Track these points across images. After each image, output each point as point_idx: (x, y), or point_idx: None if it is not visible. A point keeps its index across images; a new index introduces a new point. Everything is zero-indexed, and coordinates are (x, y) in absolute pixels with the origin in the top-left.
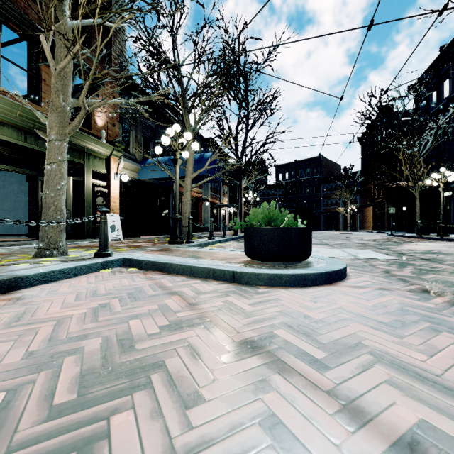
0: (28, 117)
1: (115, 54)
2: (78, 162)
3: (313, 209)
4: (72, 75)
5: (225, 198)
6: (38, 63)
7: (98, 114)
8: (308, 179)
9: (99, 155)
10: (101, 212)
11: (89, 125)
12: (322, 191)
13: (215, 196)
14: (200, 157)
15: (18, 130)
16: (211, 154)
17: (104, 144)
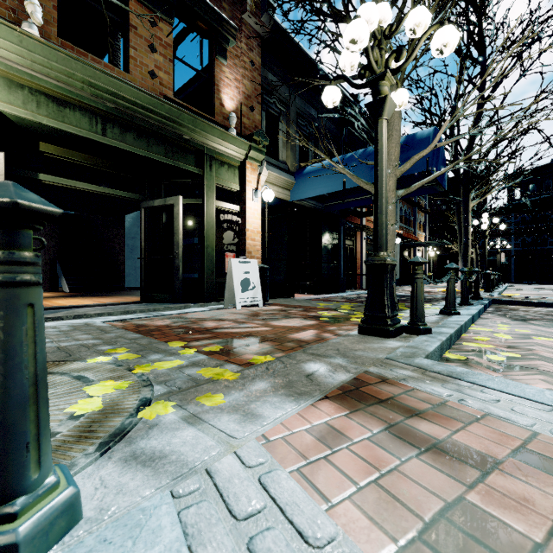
0: (103, 88)
1: None
2: (195, 173)
3: None
4: (201, 57)
5: (422, 232)
6: None
7: (226, 90)
8: None
9: (228, 161)
10: None
11: (212, 110)
12: None
13: (406, 229)
14: (407, 139)
15: (90, 114)
16: (433, 130)
17: (235, 138)
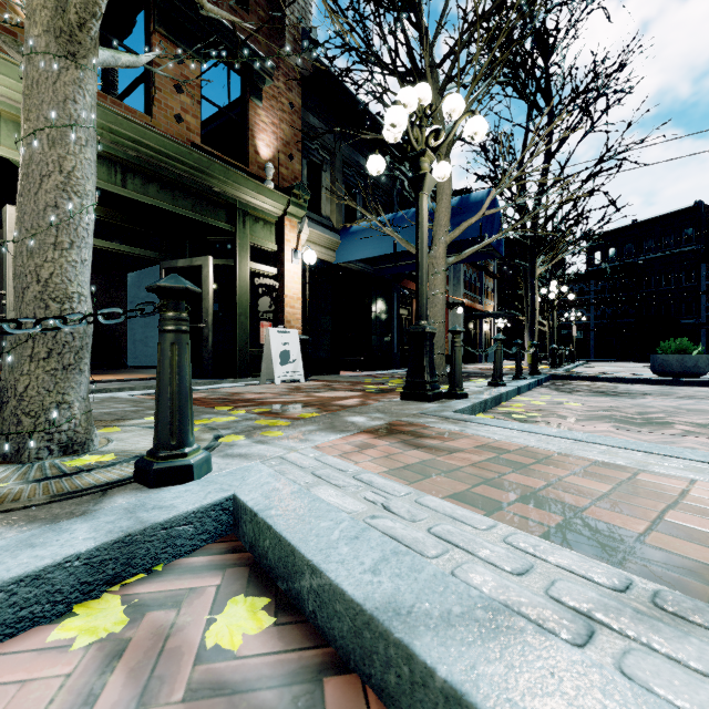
0: (125, 134)
1: (293, 16)
2: (225, 230)
3: (678, 318)
4: (228, 88)
5: (490, 301)
6: (148, 33)
7: (261, 136)
8: (665, 255)
9: (264, 216)
10: (161, 294)
11: (245, 158)
12: (704, 278)
13: (471, 297)
14: (461, 202)
15: (109, 163)
16: (487, 193)
17: (272, 192)
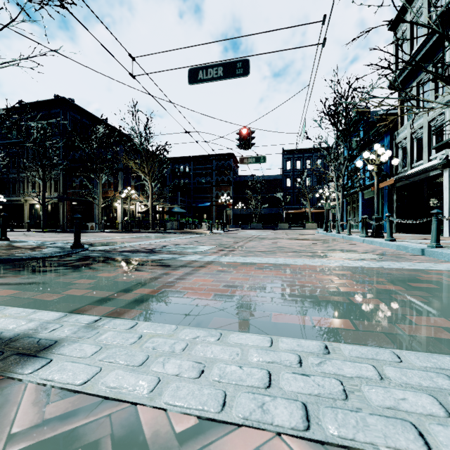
0: None
1: None
2: None
3: None
4: None
5: None
6: None
7: None
8: None
9: None
10: None
11: None
12: None
13: None
14: None
15: None
16: None
17: None
